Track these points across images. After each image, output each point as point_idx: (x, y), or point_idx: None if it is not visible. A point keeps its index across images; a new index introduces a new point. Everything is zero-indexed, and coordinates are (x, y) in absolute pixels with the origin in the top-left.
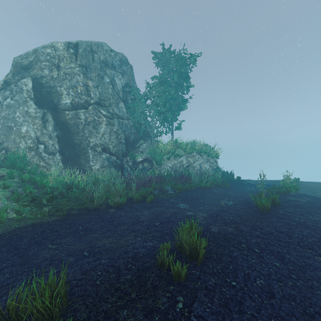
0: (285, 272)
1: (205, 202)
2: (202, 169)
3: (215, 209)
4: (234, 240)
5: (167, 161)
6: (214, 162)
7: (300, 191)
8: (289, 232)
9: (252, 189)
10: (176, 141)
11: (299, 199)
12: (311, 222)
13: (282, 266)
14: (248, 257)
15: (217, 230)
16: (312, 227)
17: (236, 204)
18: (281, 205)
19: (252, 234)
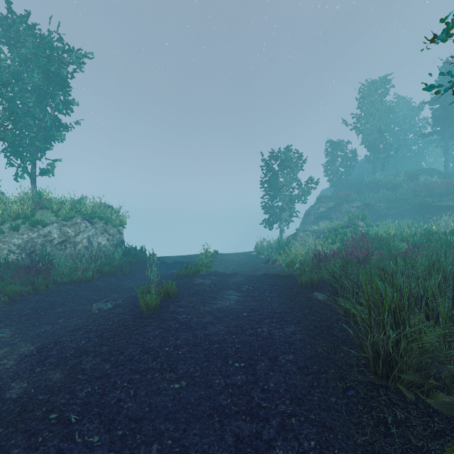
0: (100, 453)
1: (66, 311)
2: (93, 245)
3: (71, 326)
4: (42, 407)
5: (12, 234)
6: (118, 234)
7: (213, 268)
8: (160, 347)
9: (163, 272)
10: (39, 195)
11: (206, 280)
12: (198, 318)
13: (102, 439)
14: (40, 450)
15: (22, 391)
16: (194, 327)
17: (116, 307)
18: (178, 296)
19: (93, 375)
